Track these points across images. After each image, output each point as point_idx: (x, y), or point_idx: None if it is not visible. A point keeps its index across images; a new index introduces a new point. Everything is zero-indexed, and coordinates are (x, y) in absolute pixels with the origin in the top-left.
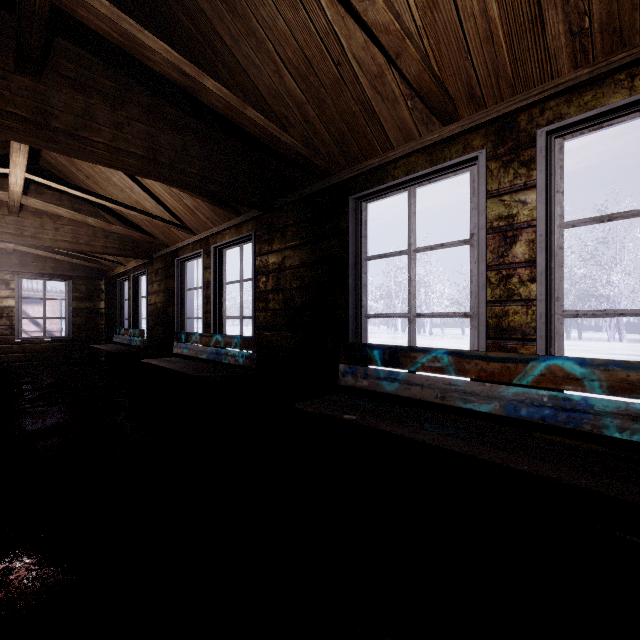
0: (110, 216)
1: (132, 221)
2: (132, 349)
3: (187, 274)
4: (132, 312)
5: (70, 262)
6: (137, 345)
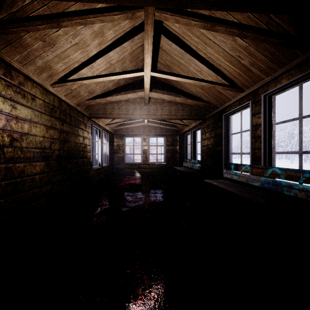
0: (185, 97)
1: (197, 96)
2: (194, 171)
3: (230, 124)
4: (192, 150)
5: (165, 128)
6: (196, 169)
